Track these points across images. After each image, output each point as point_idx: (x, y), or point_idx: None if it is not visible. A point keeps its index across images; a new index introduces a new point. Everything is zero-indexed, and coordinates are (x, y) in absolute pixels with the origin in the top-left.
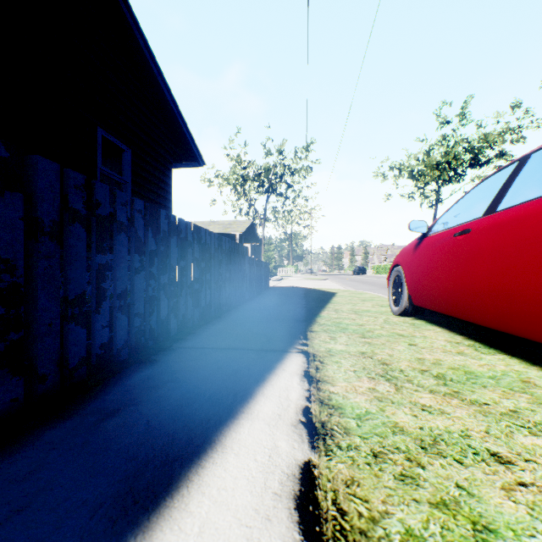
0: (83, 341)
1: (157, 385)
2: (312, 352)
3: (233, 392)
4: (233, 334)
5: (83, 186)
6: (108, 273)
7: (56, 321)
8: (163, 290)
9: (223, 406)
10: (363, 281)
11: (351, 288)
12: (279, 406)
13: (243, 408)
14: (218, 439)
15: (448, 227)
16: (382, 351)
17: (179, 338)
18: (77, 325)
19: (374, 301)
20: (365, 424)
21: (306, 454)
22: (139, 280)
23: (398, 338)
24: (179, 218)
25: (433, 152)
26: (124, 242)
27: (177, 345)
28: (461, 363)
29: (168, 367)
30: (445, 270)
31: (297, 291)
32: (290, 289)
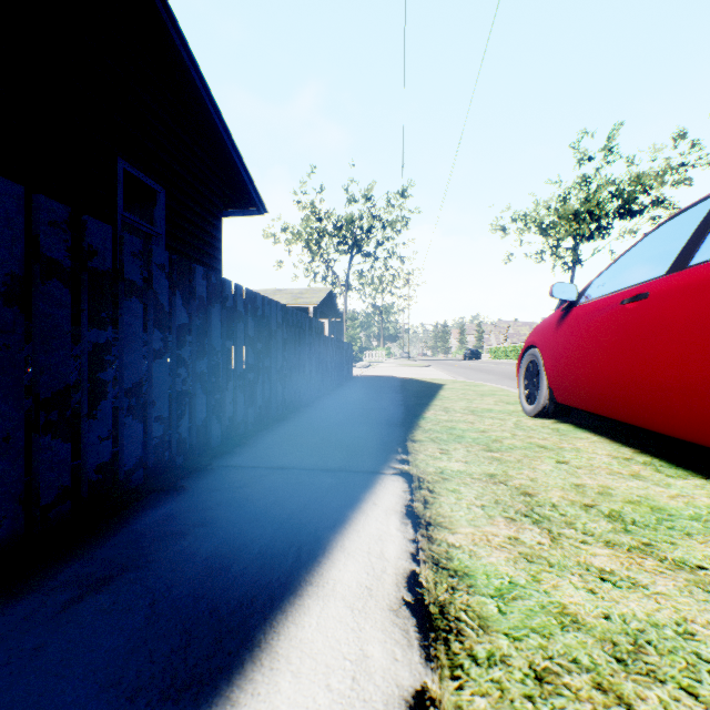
0: (66, 462)
1: (179, 532)
2: (416, 475)
3: (296, 544)
4: (301, 444)
5: (66, 224)
6: (110, 357)
7: (17, 433)
8: (198, 383)
9: (278, 572)
10: (478, 368)
11: (463, 378)
12: (368, 572)
13: (310, 575)
14: (266, 639)
15: (610, 291)
16: (519, 472)
17: (222, 451)
18: (55, 438)
19: (497, 395)
20: (512, 609)
21: (418, 673)
22: (161, 368)
23: (539, 451)
24: (224, 278)
25: (569, 197)
26: (136, 311)
27: (218, 463)
28: (641, 493)
29: (201, 499)
30: (607, 353)
31: (391, 382)
32: (382, 379)
